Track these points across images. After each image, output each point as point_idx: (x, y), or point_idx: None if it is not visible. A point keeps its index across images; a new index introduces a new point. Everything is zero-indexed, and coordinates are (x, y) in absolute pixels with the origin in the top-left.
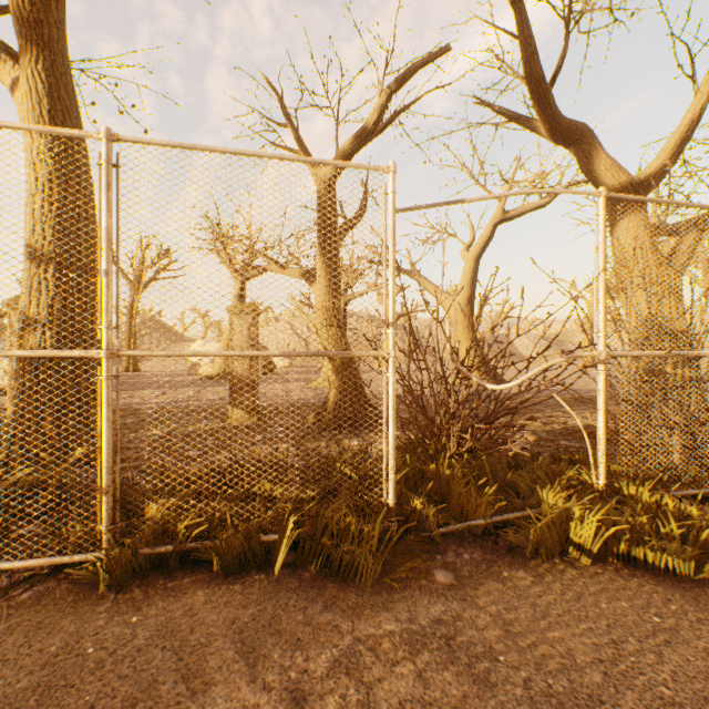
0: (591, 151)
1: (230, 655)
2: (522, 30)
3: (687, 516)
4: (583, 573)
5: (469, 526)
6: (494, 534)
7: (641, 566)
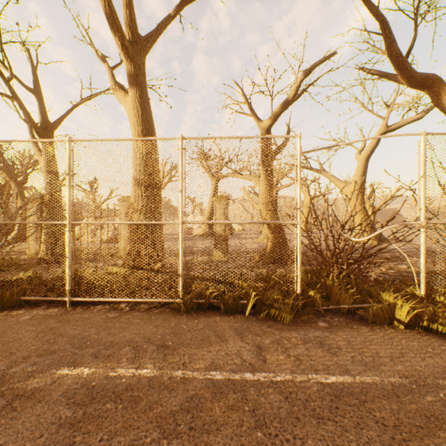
0: (439, 91)
1: (233, 334)
2: (384, 30)
3: None
4: (397, 331)
5: (339, 307)
6: (353, 313)
7: (434, 332)
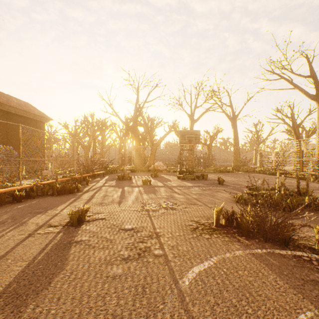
0: None
1: None
2: None
3: None
4: None
5: None
6: None
7: None
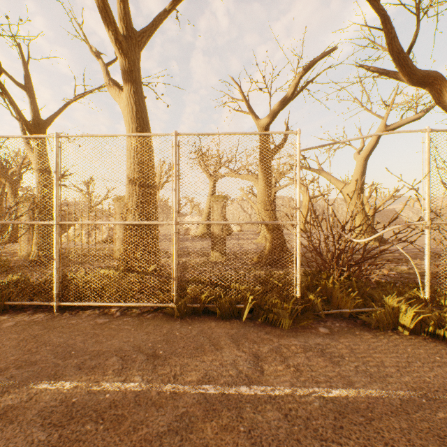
0: (441, 89)
1: (228, 341)
2: (385, 25)
3: None
4: (402, 337)
5: (340, 312)
6: (355, 318)
7: (440, 338)
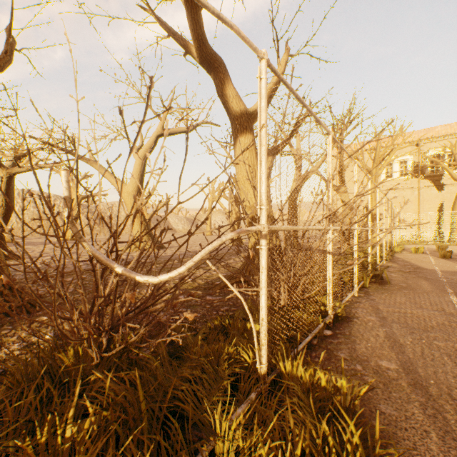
0: (225, 80)
1: None
2: None
3: (338, 389)
4: None
5: None
6: None
7: None
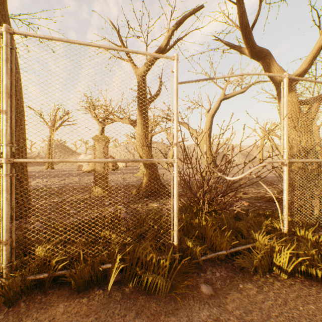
0: (269, 62)
1: None
2: None
3: None
4: (284, 284)
5: (217, 255)
6: (231, 259)
7: (315, 279)
